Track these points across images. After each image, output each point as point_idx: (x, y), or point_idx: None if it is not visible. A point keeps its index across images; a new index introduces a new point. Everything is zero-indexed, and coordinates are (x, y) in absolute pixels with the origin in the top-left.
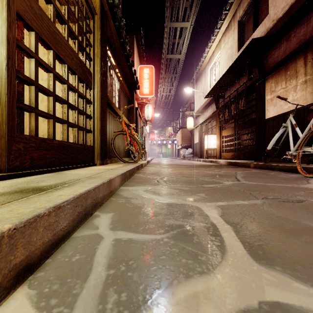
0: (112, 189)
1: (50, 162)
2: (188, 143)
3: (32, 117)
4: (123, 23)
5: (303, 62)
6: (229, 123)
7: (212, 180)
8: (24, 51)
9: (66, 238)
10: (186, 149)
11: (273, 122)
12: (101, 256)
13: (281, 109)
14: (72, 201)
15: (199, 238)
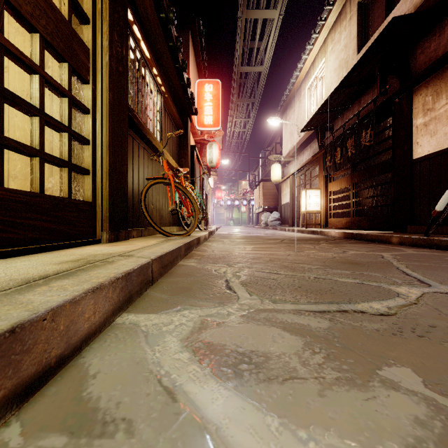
0: (38, 361)
1: None
2: (272, 204)
3: None
4: None
5: None
6: (341, 171)
7: (359, 282)
8: None
9: None
10: (270, 213)
11: (429, 163)
12: None
13: (447, 140)
14: None
15: None
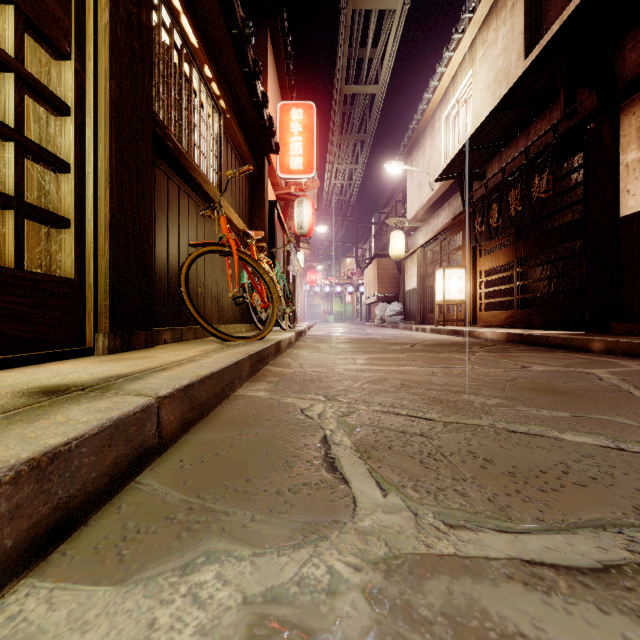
0: None
1: None
2: (391, 291)
3: None
4: None
5: None
6: (498, 240)
7: (610, 444)
8: None
9: None
10: (388, 305)
11: None
12: None
13: None
14: None
15: None
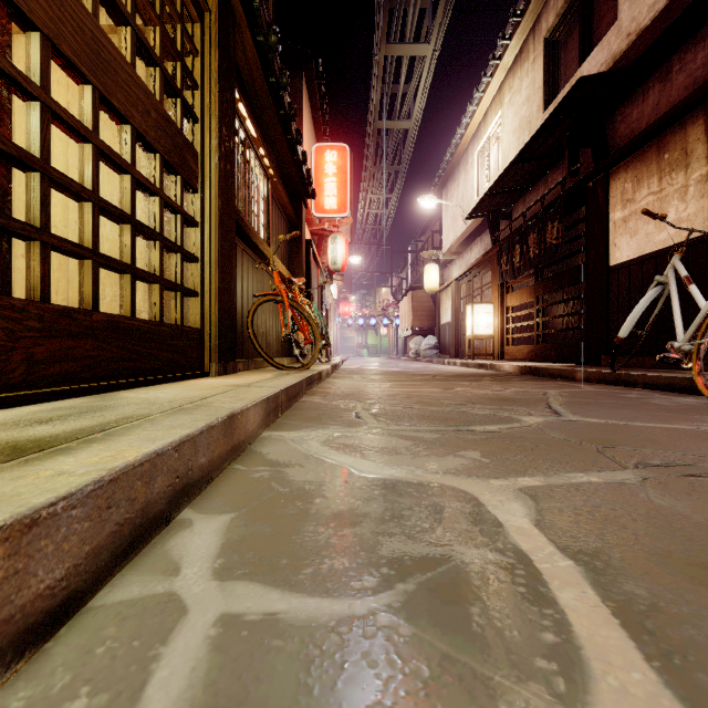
0: (237, 439)
1: (84, 369)
2: (426, 324)
3: (33, 253)
4: (275, 37)
5: (703, 131)
6: (522, 278)
7: (492, 413)
8: (9, 78)
9: (64, 616)
10: (423, 338)
11: (628, 272)
12: (162, 700)
13: (648, 243)
14: (92, 493)
15: (488, 613)
